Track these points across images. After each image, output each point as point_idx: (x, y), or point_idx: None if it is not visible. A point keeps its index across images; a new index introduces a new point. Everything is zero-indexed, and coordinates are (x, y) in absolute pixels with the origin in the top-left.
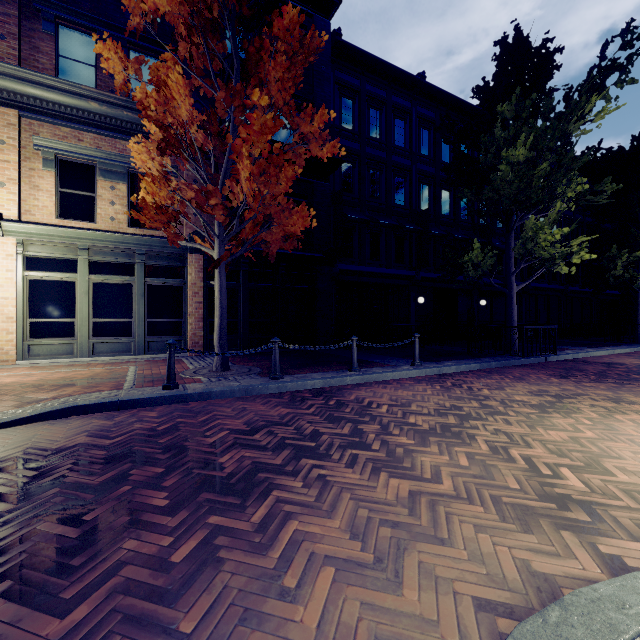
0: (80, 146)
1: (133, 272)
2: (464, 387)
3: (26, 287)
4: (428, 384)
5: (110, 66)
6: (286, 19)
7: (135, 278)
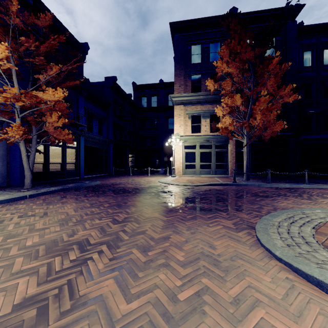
0: (197, 110)
1: (211, 147)
2: None
3: (184, 154)
4: None
5: (209, 87)
6: (273, 62)
7: (212, 149)
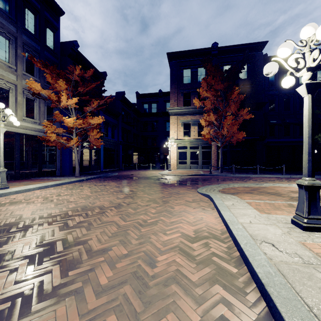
0: (188, 120)
1: (198, 148)
2: (288, 179)
3: (178, 153)
4: (278, 178)
5: (196, 104)
6: (235, 93)
7: (199, 150)
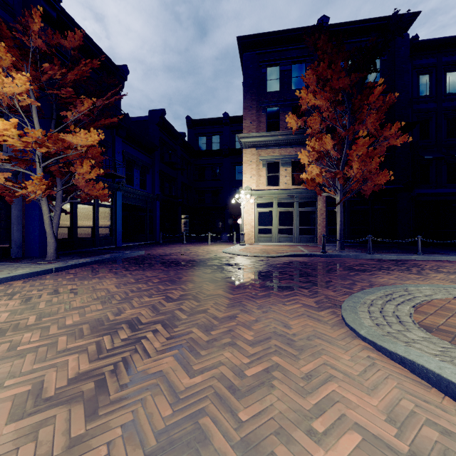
0: (274, 156)
1: (293, 206)
2: None
3: (257, 215)
4: None
5: (291, 125)
6: (375, 92)
7: (294, 208)
